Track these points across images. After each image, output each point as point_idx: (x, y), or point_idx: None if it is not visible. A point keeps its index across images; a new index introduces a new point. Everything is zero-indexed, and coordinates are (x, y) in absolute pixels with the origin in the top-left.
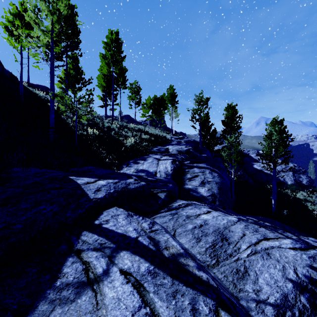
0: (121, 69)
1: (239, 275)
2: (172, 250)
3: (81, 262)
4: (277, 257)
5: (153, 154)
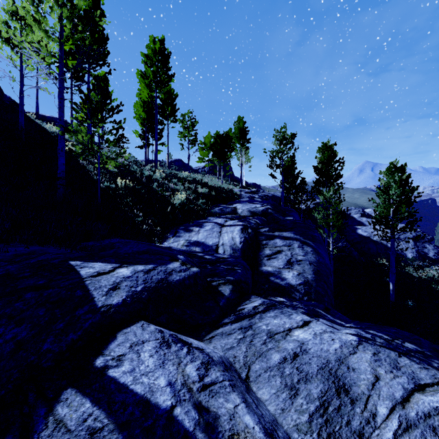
0: (167, 93)
1: None
2: None
3: None
4: None
5: (214, 216)
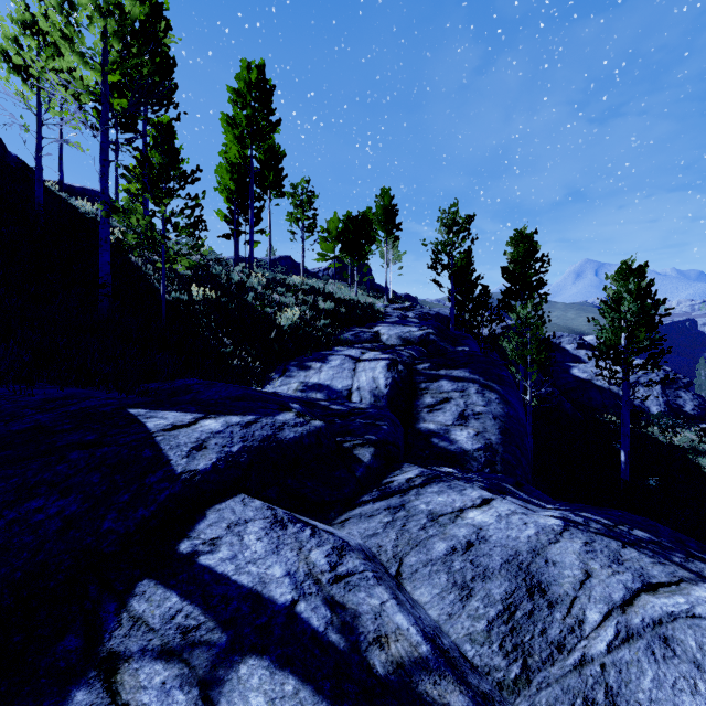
0: (270, 151)
1: None
2: (397, 649)
3: None
4: (693, 651)
5: (344, 346)
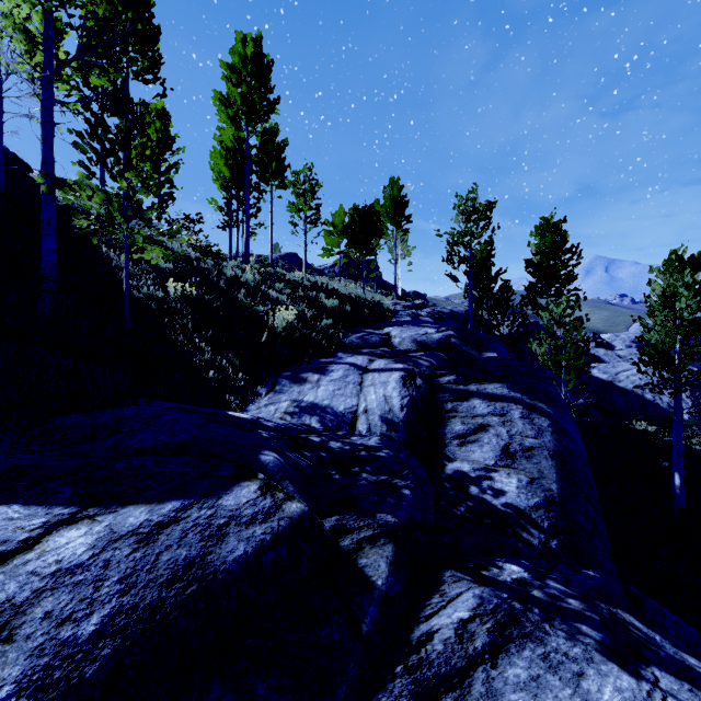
0: (267, 132)
1: None
2: None
3: None
4: None
5: (349, 351)
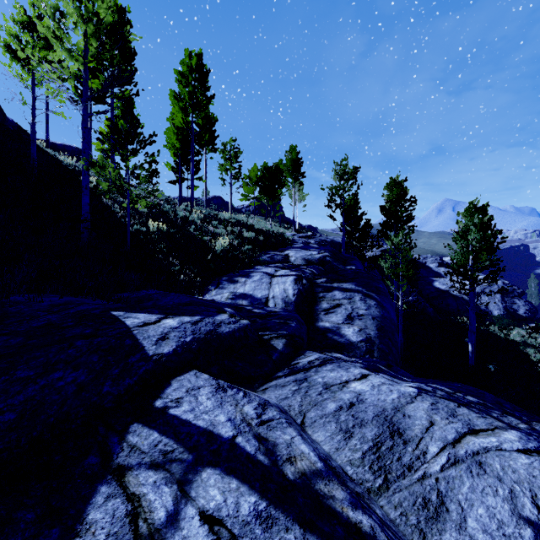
0: (206, 118)
1: (430, 511)
2: (301, 465)
3: (124, 495)
4: (497, 470)
5: (263, 265)
